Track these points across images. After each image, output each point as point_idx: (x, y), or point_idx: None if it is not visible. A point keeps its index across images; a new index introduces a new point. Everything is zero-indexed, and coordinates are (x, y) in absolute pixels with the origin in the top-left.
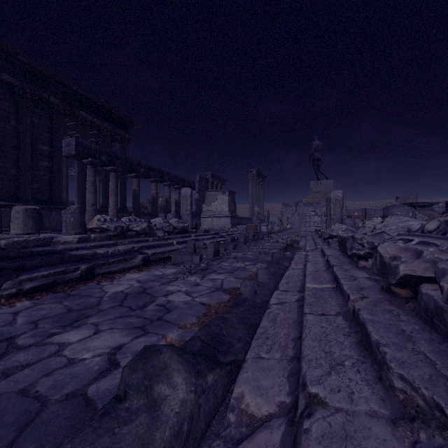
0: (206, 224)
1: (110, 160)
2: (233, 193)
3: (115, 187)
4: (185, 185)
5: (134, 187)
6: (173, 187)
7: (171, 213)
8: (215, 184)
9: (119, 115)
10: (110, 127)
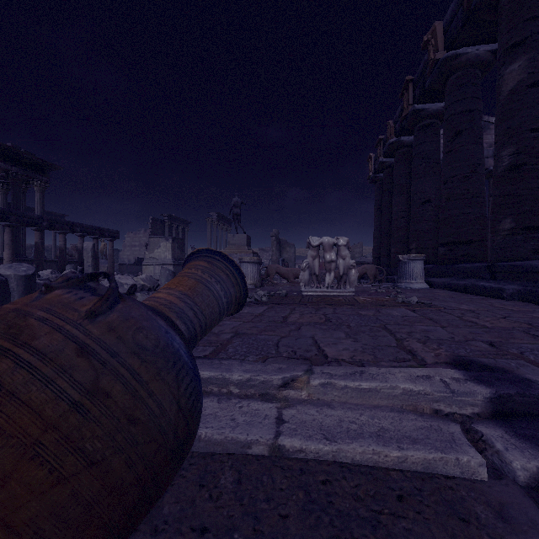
0: (148, 272)
1: (3, 217)
2: (180, 240)
3: (11, 241)
4: (104, 235)
5: (36, 240)
6: (91, 237)
7: (69, 265)
8: (174, 227)
9: (32, 158)
10: (22, 171)
